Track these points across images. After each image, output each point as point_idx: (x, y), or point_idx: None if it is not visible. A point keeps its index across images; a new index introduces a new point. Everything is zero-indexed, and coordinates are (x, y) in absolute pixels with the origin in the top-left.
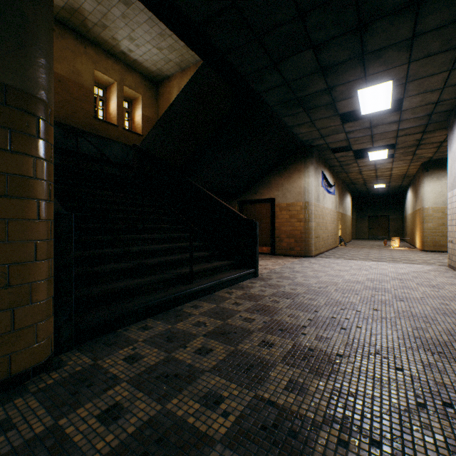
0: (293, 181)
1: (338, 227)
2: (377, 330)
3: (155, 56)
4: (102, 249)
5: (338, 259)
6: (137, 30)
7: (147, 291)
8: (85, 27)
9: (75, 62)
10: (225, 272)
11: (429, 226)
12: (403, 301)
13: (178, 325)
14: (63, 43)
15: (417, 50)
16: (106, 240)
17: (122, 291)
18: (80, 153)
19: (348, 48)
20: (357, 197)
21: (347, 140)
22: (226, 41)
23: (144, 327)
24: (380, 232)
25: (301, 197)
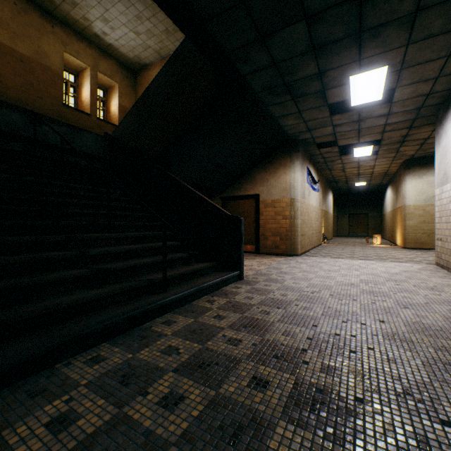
0: (278, 176)
1: (322, 225)
2: (394, 353)
3: (132, 41)
4: (51, 252)
5: (325, 258)
6: (112, 10)
7: (107, 305)
8: (52, 3)
9: (41, 41)
10: (206, 276)
11: (410, 223)
12: (408, 309)
13: (141, 354)
14: (26, 19)
15: (418, 30)
16: (57, 240)
17: (70, 307)
18: (46, 142)
19: (345, 23)
20: (338, 195)
21: (334, 135)
22: (207, 4)
23: (95, 358)
24: (360, 230)
25: (287, 193)
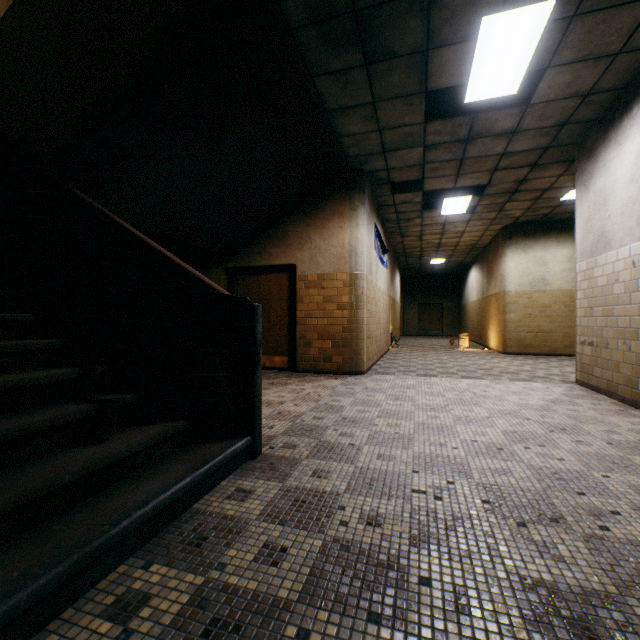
0: (330, 233)
1: (390, 319)
2: None
3: None
4: None
5: (409, 377)
6: None
7: None
8: None
9: None
10: (149, 469)
11: (513, 317)
12: None
13: None
14: None
15: None
16: None
17: None
18: None
19: None
20: (404, 278)
21: (422, 167)
22: None
23: None
24: (433, 326)
25: (345, 264)
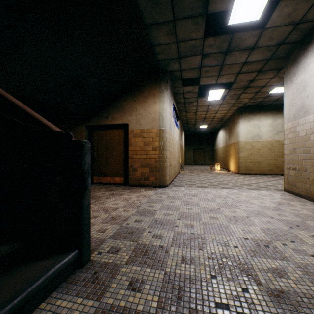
0: (147, 106)
1: (180, 156)
2: None
3: None
4: None
5: (192, 188)
6: None
7: None
8: None
9: None
10: None
11: (243, 155)
12: None
13: None
14: None
15: None
16: None
17: None
18: None
19: None
20: (186, 135)
21: (199, 69)
22: None
23: None
24: (200, 159)
25: (156, 124)
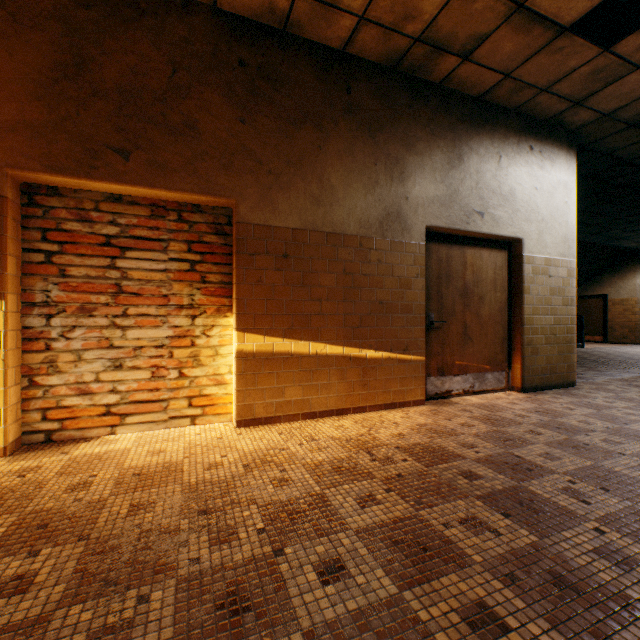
0: (626, 280)
1: None
2: (634, 356)
3: None
4: None
5: None
6: None
7: None
8: None
9: None
10: None
11: None
12: None
13: None
14: None
15: None
16: None
17: None
18: None
19: None
20: None
21: None
22: None
23: None
24: None
25: (635, 294)
